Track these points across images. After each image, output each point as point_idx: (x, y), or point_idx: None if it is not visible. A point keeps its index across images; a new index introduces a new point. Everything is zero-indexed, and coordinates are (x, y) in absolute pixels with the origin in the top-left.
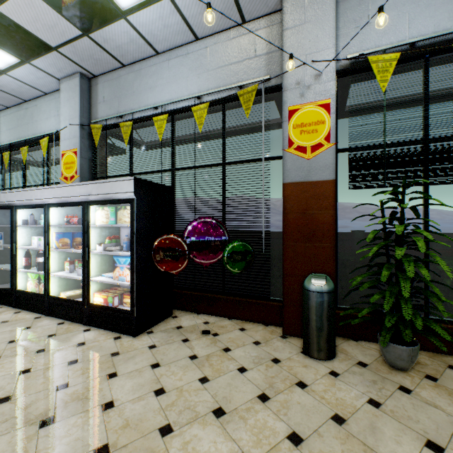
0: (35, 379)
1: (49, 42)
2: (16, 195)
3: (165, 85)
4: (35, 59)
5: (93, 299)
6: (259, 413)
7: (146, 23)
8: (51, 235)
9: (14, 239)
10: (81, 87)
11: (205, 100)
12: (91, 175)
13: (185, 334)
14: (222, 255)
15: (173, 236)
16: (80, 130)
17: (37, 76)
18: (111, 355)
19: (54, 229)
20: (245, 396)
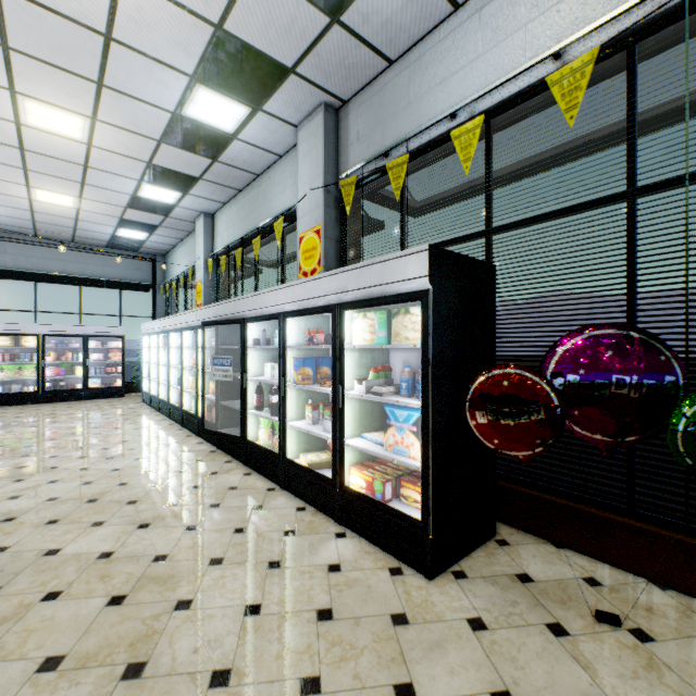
0: (266, 637)
1: (285, 61)
2: (246, 302)
3: (473, 64)
4: (268, 101)
5: (348, 477)
6: None
7: None
8: (287, 362)
9: (244, 366)
10: (325, 126)
11: (576, 56)
12: (339, 265)
13: (546, 606)
14: (666, 426)
15: (518, 371)
16: (324, 195)
17: (271, 129)
18: (392, 621)
19: (291, 353)
20: None
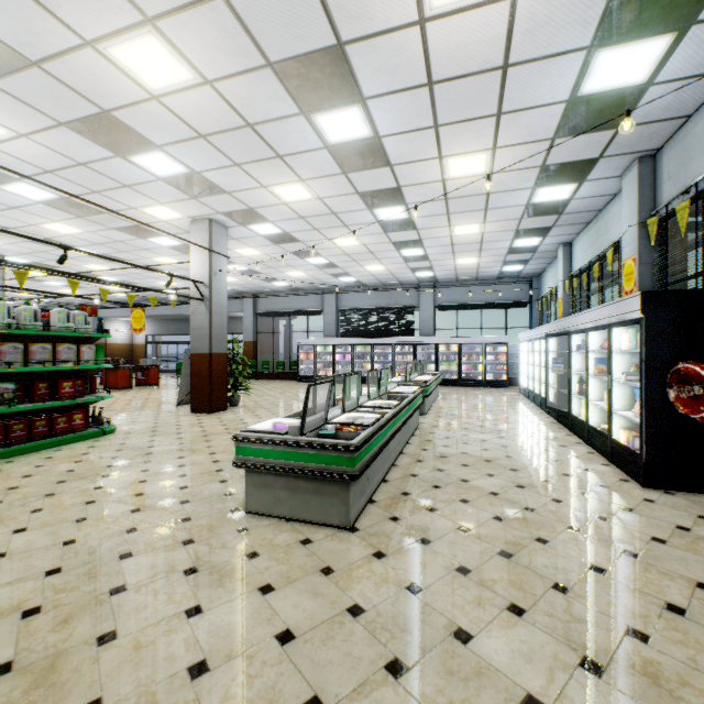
0: (535, 470)
1: (592, 157)
2: (570, 321)
3: None
4: (588, 175)
5: (618, 435)
6: (672, 582)
7: (682, 65)
8: (590, 361)
9: (569, 364)
10: (638, 175)
11: None
12: (656, 283)
13: None
14: None
15: (689, 366)
16: (637, 231)
17: (598, 185)
18: (598, 485)
19: (593, 355)
20: (683, 571)
